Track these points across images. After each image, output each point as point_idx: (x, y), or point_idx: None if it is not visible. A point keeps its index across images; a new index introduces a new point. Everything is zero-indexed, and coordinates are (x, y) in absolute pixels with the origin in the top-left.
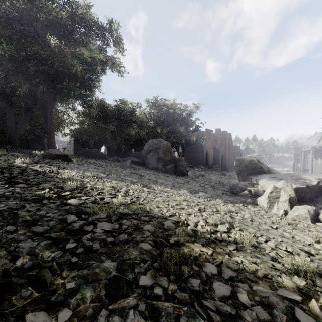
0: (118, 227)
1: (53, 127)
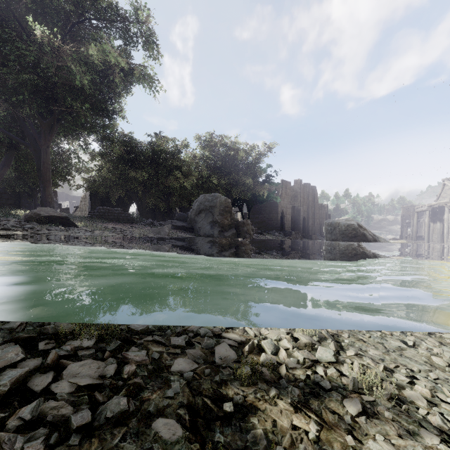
0: (114, 370)
1: (49, 173)
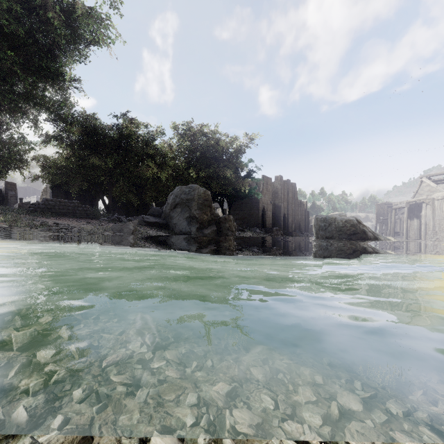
0: None
1: None
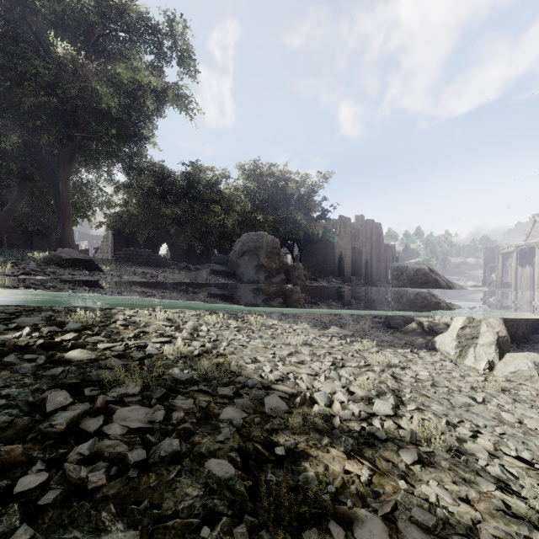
0: (163, 416)
1: (68, 209)
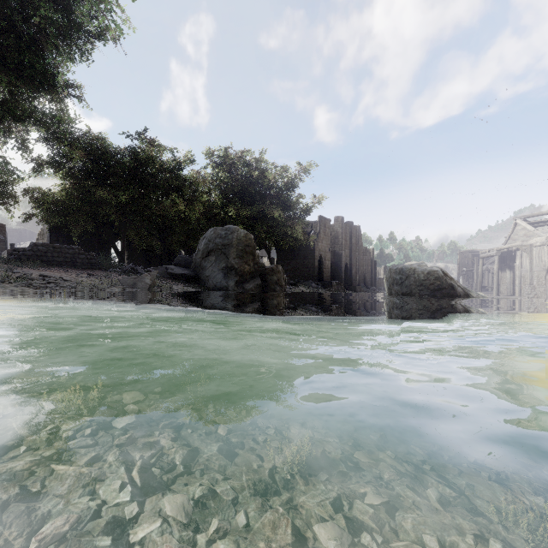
0: None
1: None
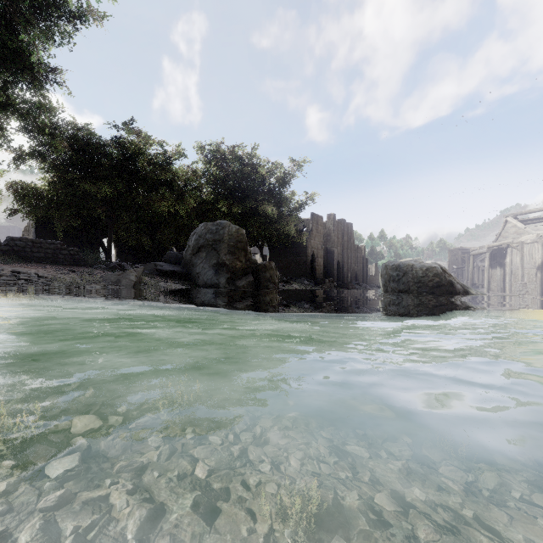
0: None
1: None
